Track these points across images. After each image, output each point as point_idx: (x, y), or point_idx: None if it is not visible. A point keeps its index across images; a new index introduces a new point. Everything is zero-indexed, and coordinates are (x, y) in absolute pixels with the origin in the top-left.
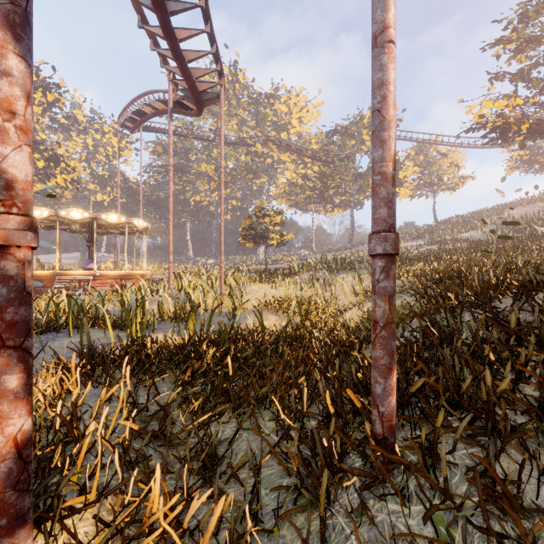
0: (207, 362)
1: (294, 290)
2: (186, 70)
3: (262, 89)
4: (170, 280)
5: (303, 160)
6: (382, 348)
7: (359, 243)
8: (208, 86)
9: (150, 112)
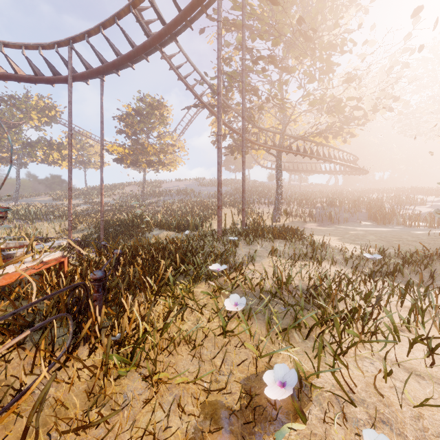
0: None
1: None
2: None
3: None
4: None
5: None
6: (102, 231)
7: (20, 195)
8: None
9: None
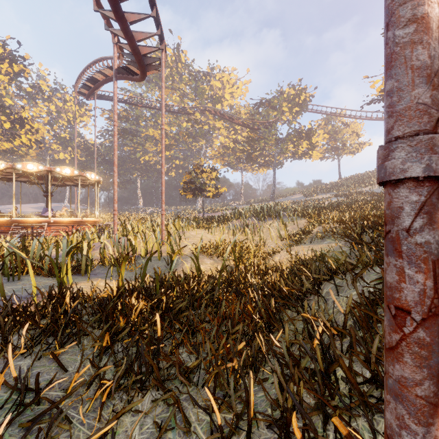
0: (134, 319)
1: (227, 234)
2: (128, 32)
3: (200, 68)
4: (115, 226)
5: (234, 127)
6: (418, 365)
7: (279, 196)
8: (150, 50)
9: (102, 79)
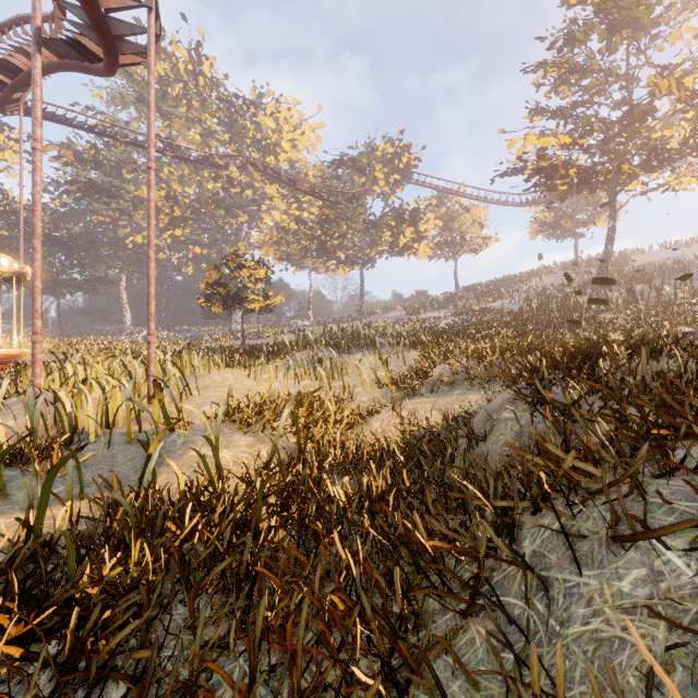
0: None
1: (285, 378)
2: None
3: (239, 91)
4: (35, 367)
5: (298, 198)
6: None
7: (369, 312)
8: (122, 3)
9: (28, 68)
